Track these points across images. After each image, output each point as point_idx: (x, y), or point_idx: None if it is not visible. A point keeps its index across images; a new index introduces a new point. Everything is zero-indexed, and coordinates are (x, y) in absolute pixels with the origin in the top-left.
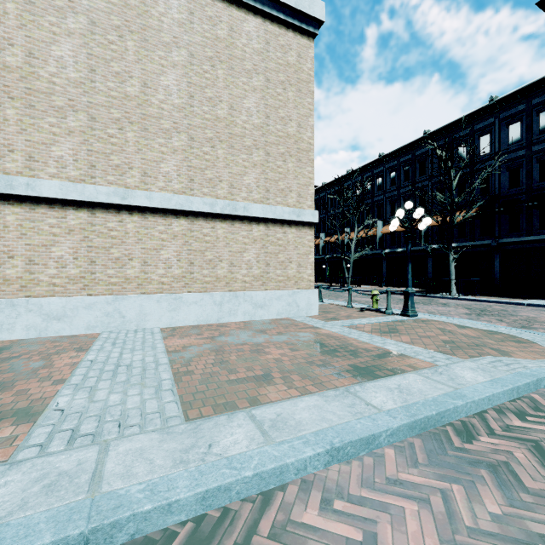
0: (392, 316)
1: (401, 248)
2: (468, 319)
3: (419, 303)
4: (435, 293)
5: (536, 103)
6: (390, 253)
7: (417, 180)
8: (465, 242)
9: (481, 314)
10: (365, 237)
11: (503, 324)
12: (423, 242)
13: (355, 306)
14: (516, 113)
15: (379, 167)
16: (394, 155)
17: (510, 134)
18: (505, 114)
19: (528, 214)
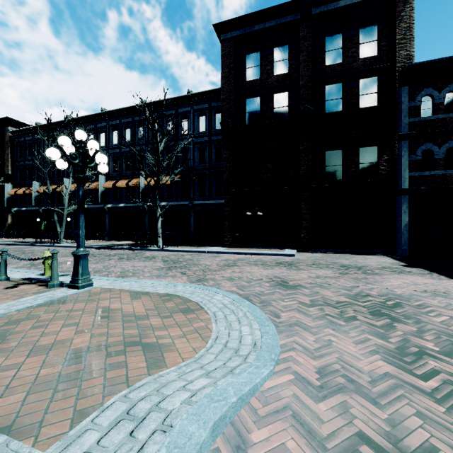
0: (54, 291)
1: (123, 203)
2: (156, 277)
3: (123, 259)
4: (146, 245)
5: (214, 106)
6: (113, 208)
7: (137, 143)
8: (172, 202)
9: (172, 267)
10: (88, 190)
11: (185, 278)
12: (141, 199)
13: (18, 275)
14: (203, 109)
15: (102, 122)
16: (117, 114)
17: (200, 123)
18: (197, 107)
19: (210, 184)
